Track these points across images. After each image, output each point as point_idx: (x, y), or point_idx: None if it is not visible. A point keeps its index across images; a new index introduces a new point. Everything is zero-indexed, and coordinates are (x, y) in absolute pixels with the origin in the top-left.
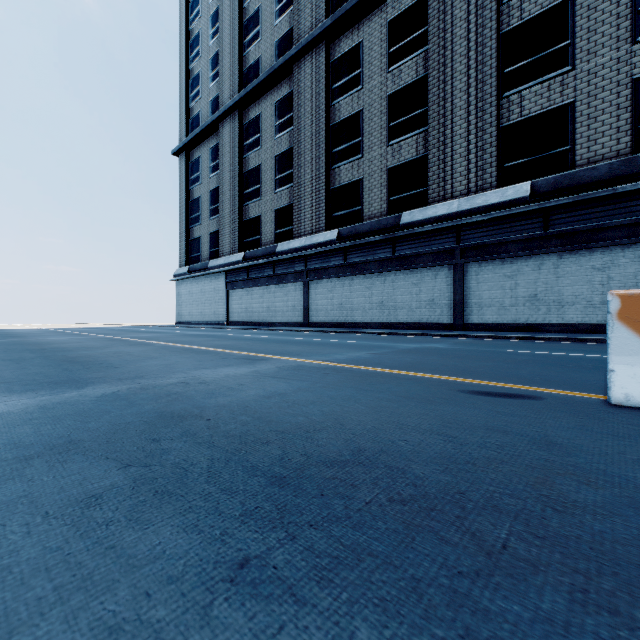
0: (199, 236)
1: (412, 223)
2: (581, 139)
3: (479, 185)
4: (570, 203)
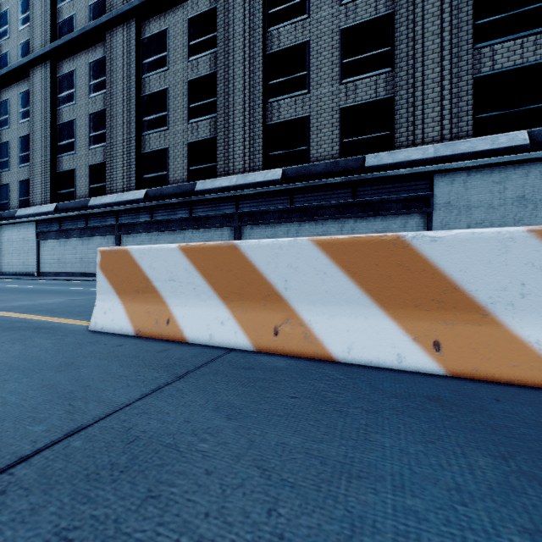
0: (7, 183)
1: (204, 191)
2: (313, 143)
3: (251, 166)
4: (303, 187)
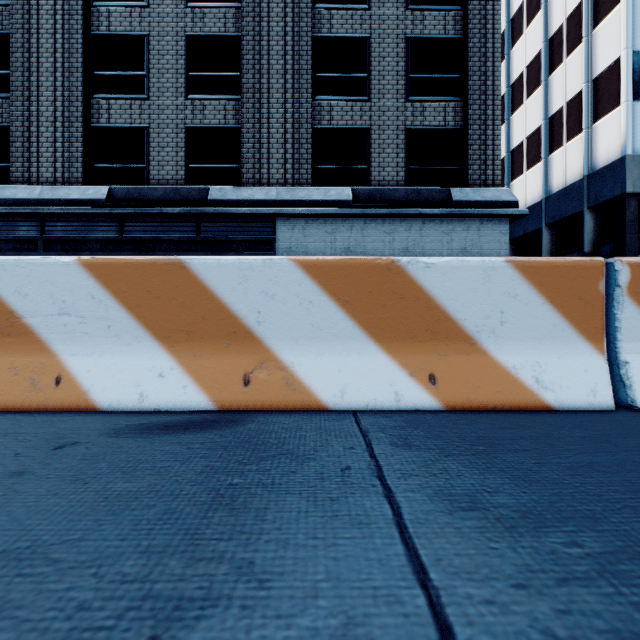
0: None
1: None
2: (154, 162)
3: (66, 177)
4: (135, 214)
